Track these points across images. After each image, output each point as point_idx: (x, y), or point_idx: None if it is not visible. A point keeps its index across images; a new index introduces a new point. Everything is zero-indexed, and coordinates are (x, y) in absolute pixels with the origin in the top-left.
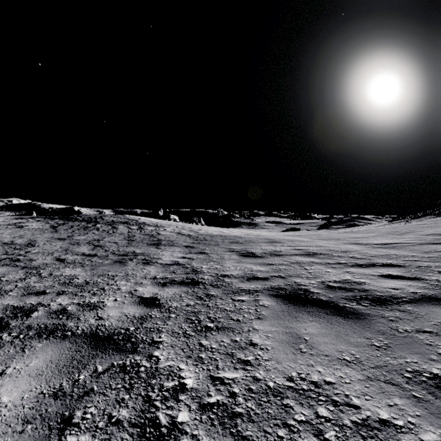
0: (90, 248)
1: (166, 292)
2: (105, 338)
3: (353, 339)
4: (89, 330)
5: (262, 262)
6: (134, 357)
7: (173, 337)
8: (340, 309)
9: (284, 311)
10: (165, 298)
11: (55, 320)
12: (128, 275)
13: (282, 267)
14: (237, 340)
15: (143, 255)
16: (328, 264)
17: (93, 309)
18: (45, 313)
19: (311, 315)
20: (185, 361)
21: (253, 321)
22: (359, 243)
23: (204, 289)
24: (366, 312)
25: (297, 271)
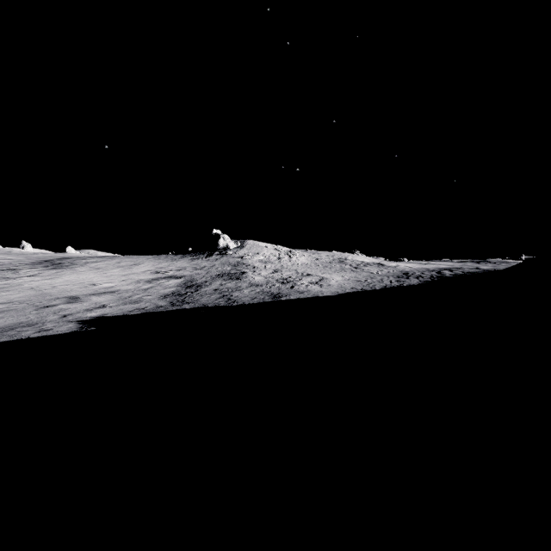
0: None
1: None
2: None
3: None
4: None
5: None
6: None
7: None
8: None
9: None
10: None
11: None
12: None
13: None
14: None
15: None
16: None
17: None
18: None
19: None
20: None
21: None
22: None
23: None
24: None
25: None
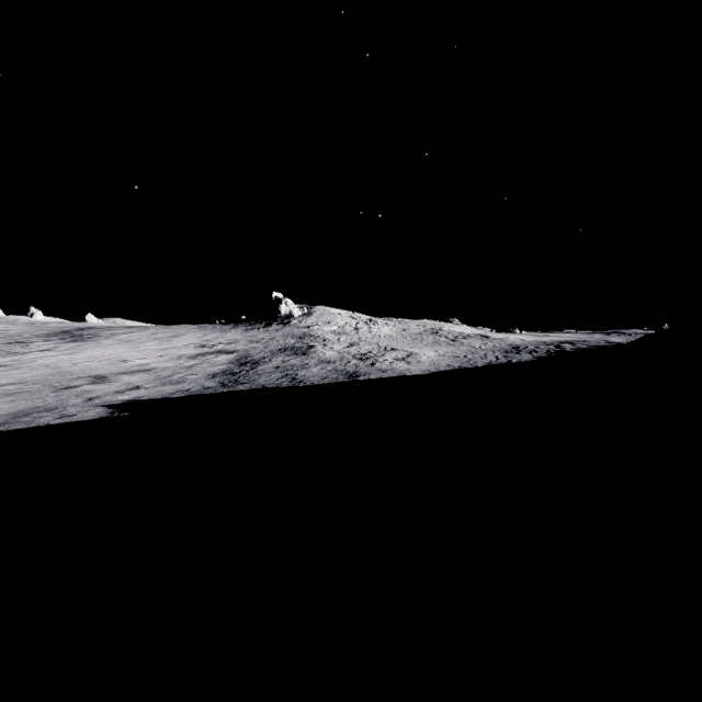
0: None
1: None
2: None
3: None
4: None
5: None
6: None
7: None
8: None
9: None
10: None
11: None
12: None
13: None
14: None
15: None
16: None
17: None
18: None
19: None
20: None
21: None
22: None
23: None
24: None
25: None
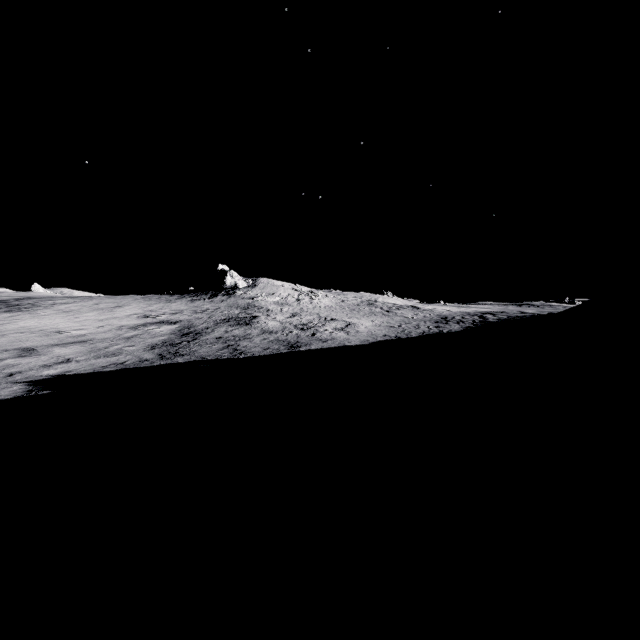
0: None
1: None
2: None
3: None
4: None
5: None
6: None
7: None
8: None
9: None
10: None
11: None
12: None
13: None
14: None
15: None
16: None
17: None
18: None
19: None
20: None
21: None
22: None
23: None
24: None
25: None
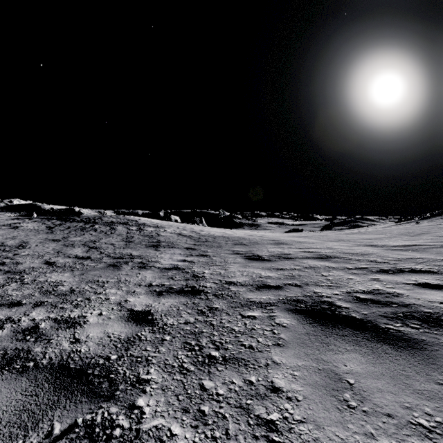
0: (85, 250)
1: (161, 304)
2: (76, 373)
3: (419, 384)
4: (58, 359)
5: (271, 266)
6: (109, 408)
7: (166, 373)
8: (382, 332)
9: (309, 333)
10: (160, 311)
11: (20, 342)
12: (120, 281)
13: (295, 273)
14: (252, 382)
15: (140, 258)
16: (347, 270)
17: (71, 326)
18: (10, 333)
19: (347, 341)
20: (180, 419)
21: (270, 349)
22: (374, 245)
23: (206, 301)
24: (421, 338)
25: (314, 278)
